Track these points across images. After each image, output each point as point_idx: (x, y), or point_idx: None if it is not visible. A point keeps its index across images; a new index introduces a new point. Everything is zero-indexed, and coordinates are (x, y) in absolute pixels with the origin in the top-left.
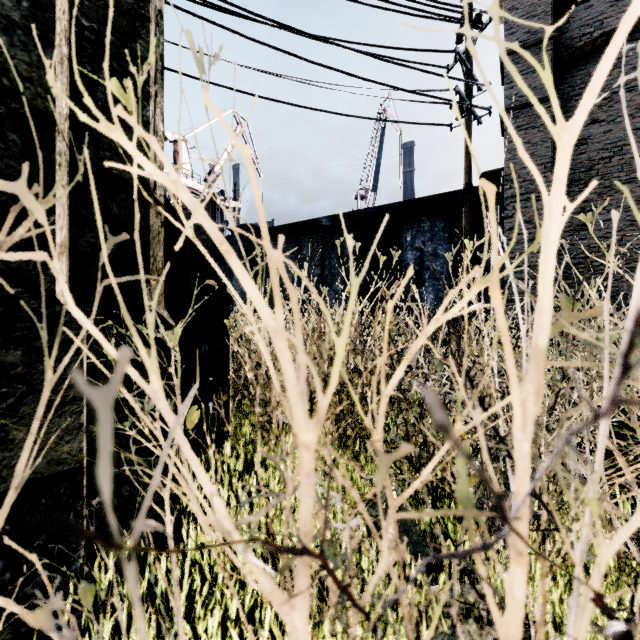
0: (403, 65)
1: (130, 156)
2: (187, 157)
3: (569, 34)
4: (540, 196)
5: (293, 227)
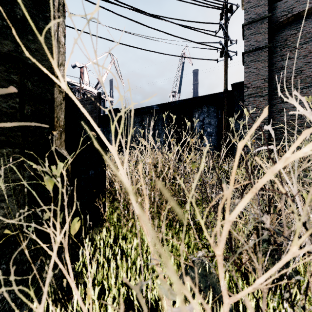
0: (194, 29)
1: (40, 53)
2: (87, 75)
3: (276, 15)
4: (262, 95)
5: (139, 110)
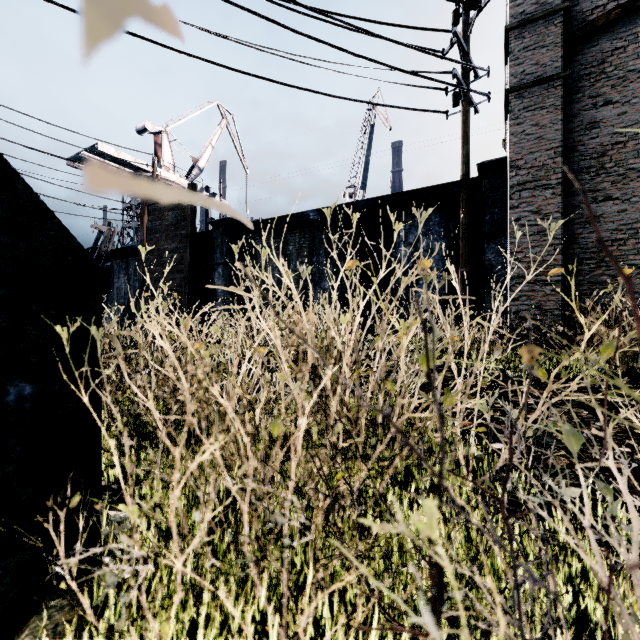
0: (397, 42)
1: None
2: (169, 150)
3: (580, 7)
4: (549, 184)
5: (278, 221)
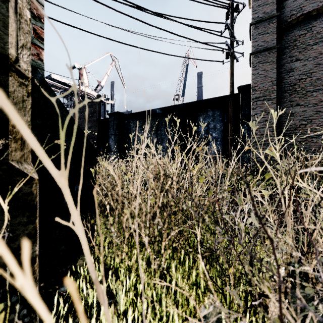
0: (199, 29)
1: None
2: (86, 77)
3: (284, 14)
4: (270, 98)
5: (141, 113)
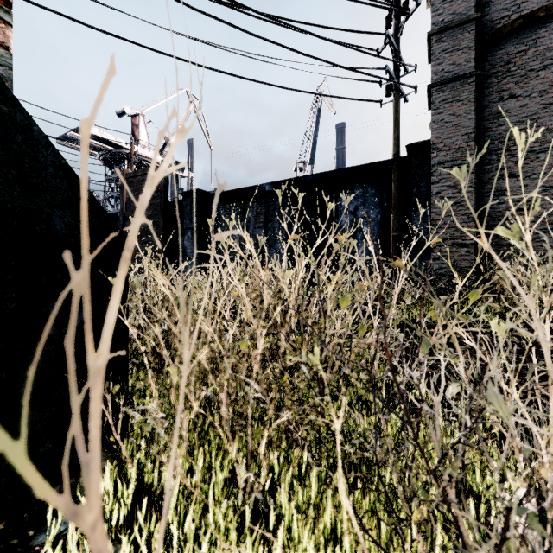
0: (339, 43)
1: None
2: (144, 130)
3: (489, 17)
4: (464, 163)
5: (239, 192)
